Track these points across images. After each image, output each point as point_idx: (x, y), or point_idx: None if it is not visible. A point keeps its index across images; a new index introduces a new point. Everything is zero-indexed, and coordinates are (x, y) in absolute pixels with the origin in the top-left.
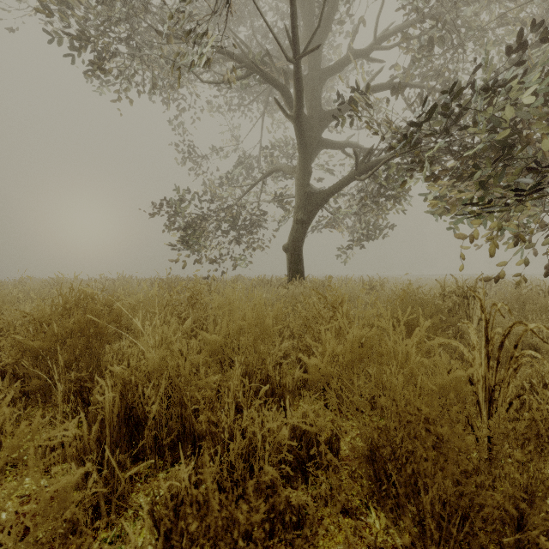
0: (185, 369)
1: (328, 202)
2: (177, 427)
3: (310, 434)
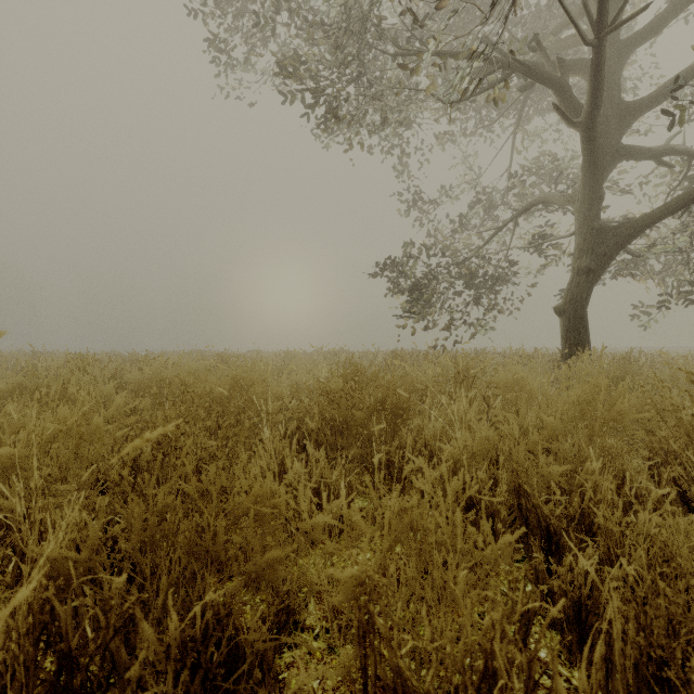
0: (520, 455)
1: None
2: (510, 520)
3: None
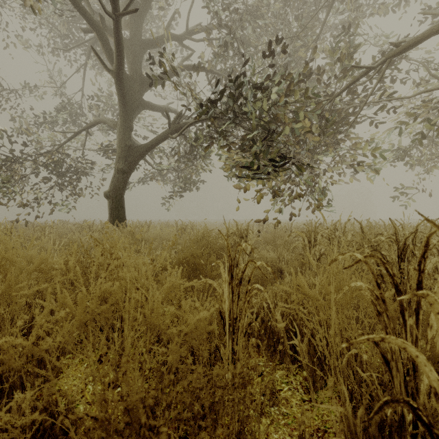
0: None
1: (152, 157)
2: None
3: (37, 422)
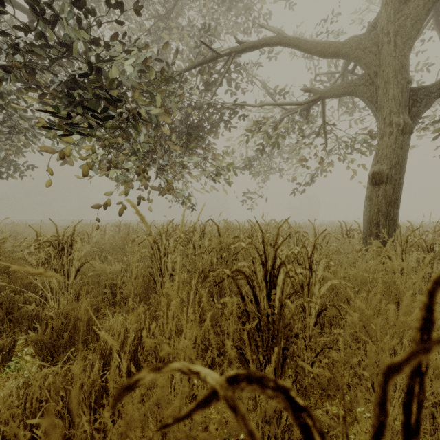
0: None
1: None
2: None
3: None
